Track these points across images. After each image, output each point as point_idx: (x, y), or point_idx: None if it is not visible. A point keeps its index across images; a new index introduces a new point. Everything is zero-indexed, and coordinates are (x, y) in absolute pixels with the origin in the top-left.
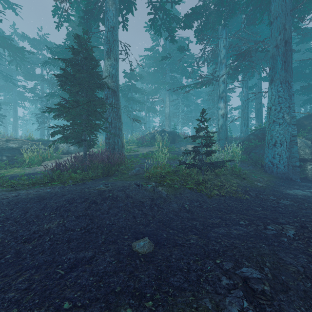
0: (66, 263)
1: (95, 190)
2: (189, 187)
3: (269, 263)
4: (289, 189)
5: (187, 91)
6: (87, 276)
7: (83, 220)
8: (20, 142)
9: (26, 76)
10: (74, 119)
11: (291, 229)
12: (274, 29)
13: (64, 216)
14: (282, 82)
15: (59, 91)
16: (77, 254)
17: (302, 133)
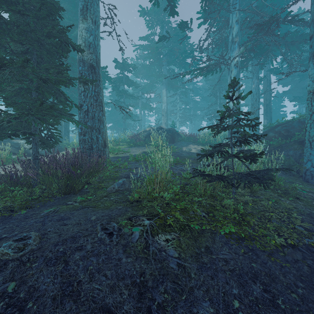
0: None
1: None
2: (224, 231)
3: None
4: None
5: (190, 79)
6: None
7: None
8: None
9: None
10: None
11: None
12: None
13: None
14: None
15: None
16: None
17: None
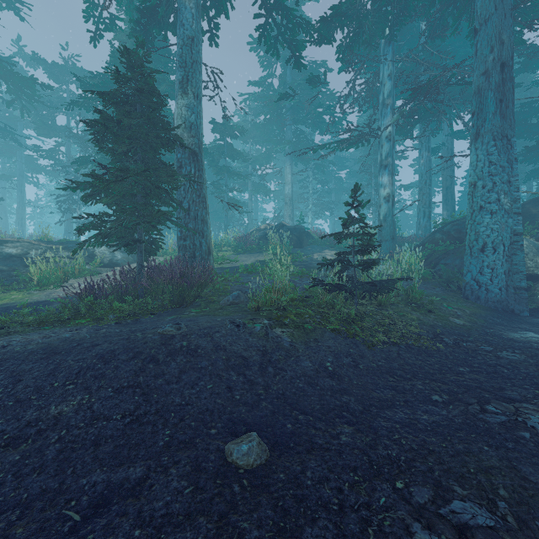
0: (87, 493)
1: (155, 336)
2: (332, 328)
3: (505, 488)
4: (513, 330)
5: (324, 155)
6: (129, 527)
7: (128, 396)
8: (26, 245)
9: (40, 129)
10: (120, 202)
11: (534, 412)
12: (482, 41)
13: (91, 388)
14: (497, 136)
15: (96, 154)
16: (111, 472)
17: (530, 230)
